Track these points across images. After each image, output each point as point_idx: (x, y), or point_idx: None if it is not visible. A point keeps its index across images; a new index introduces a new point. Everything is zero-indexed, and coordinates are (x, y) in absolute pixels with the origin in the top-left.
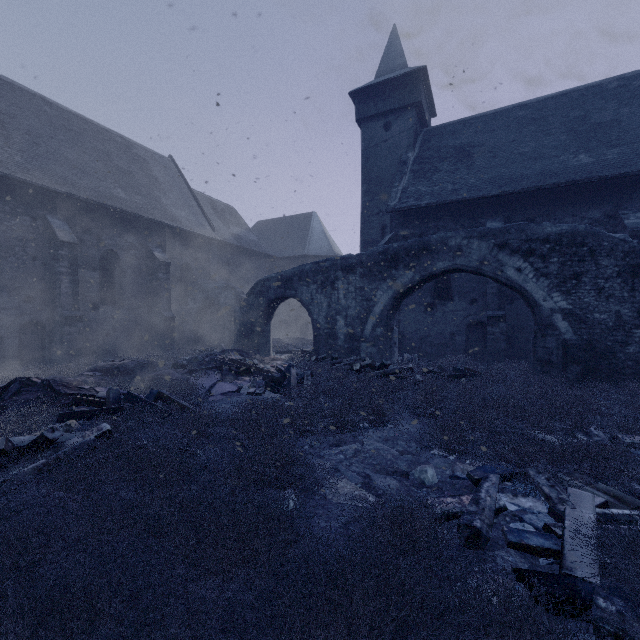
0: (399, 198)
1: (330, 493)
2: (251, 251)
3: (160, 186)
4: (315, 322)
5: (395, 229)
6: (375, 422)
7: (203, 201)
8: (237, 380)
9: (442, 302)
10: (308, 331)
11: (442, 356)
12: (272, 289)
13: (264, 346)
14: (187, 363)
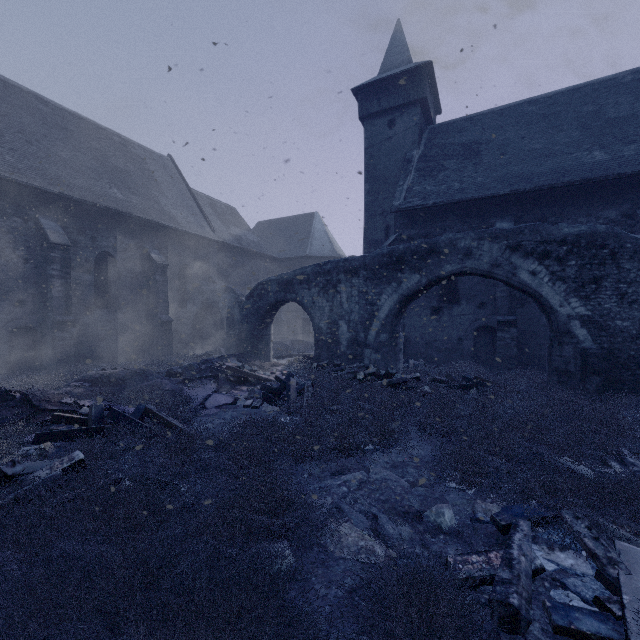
0: (404, 197)
1: (331, 543)
2: (252, 252)
3: (158, 186)
4: (317, 327)
5: (400, 230)
6: (381, 444)
7: (203, 201)
8: (234, 390)
9: (449, 306)
10: (310, 334)
11: (449, 362)
12: (272, 292)
13: (264, 351)
14: (182, 371)
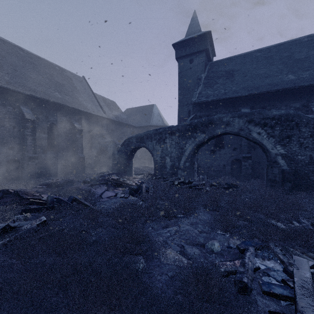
0: (197, 97)
1: (162, 257)
2: (123, 123)
3: (78, 91)
4: (155, 159)
5: (195, 112)
6: (186, 214)
7: (99, 98)
8: (115, 189)
9: (219, 149)
10: (151, 163)
11: (219, 176)
12: (133, 143)
13: (129, 171)
14: (90, 180)
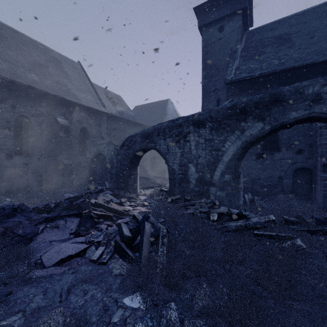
0: (234, 74)
1: None
2: (129, 121)
3: (68, 77)
4: (170, 168)
5: (231, 97)
6: None
7: (100, 90)
8: (94, 228)
9: (271, 152)
10: (165, 171)
11: (271, 195)
12: (137, 143)
13: (132, 185)
14: (55, 207)
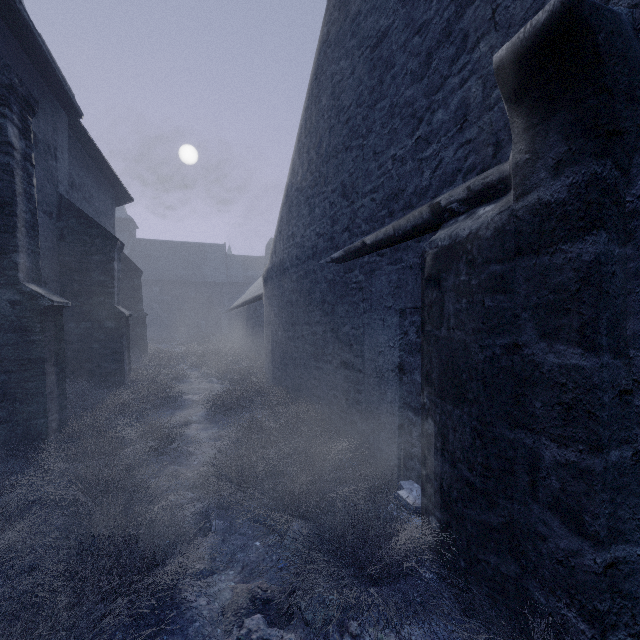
0: None
1: None
2: None
3: None
4: None
5: None
6: None
7: None
8: None
9: None
10: None
11: None
12: None
13: None
14: None
